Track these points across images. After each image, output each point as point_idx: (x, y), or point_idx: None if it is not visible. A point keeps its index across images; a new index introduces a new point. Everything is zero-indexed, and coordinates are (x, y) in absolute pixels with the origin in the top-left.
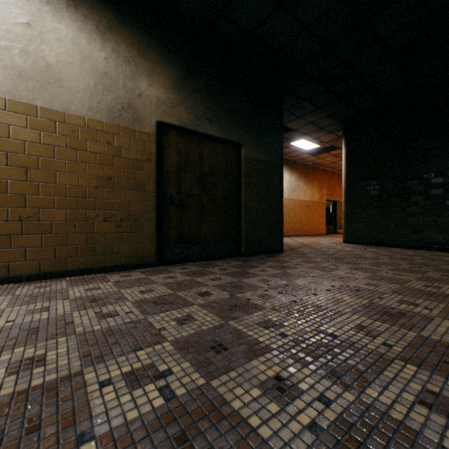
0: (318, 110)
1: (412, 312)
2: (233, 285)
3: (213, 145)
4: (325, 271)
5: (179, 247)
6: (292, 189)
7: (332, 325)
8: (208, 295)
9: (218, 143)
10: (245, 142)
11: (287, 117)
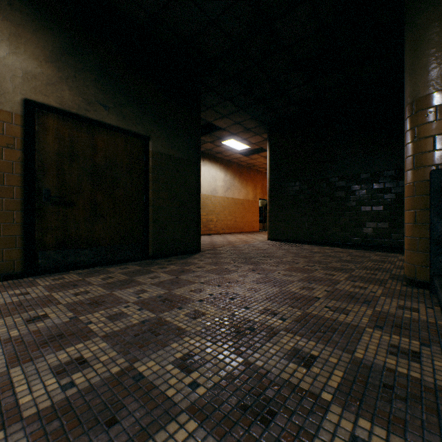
0: (241, 111)
1: (263, 325)
2: (94, 301)
3: (112, 135)
4: (221, 275)
5: (62, 252)
6: (227, 187)
7: (156, 356)
8: (42, 319)
9: (118, 133)
10: (154, 135)
11: (214, 115)
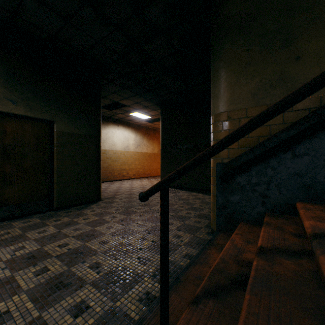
0: (138, 95)
1: (80, 279)
2: None
3: (20, 122)
4: (94, 227)
5: None
6: (138, 144)
7: None
8: None
9: (26, 120)
10: (58, 119)
11: (118, 97)
